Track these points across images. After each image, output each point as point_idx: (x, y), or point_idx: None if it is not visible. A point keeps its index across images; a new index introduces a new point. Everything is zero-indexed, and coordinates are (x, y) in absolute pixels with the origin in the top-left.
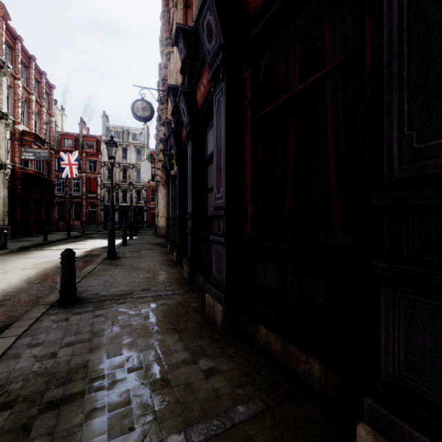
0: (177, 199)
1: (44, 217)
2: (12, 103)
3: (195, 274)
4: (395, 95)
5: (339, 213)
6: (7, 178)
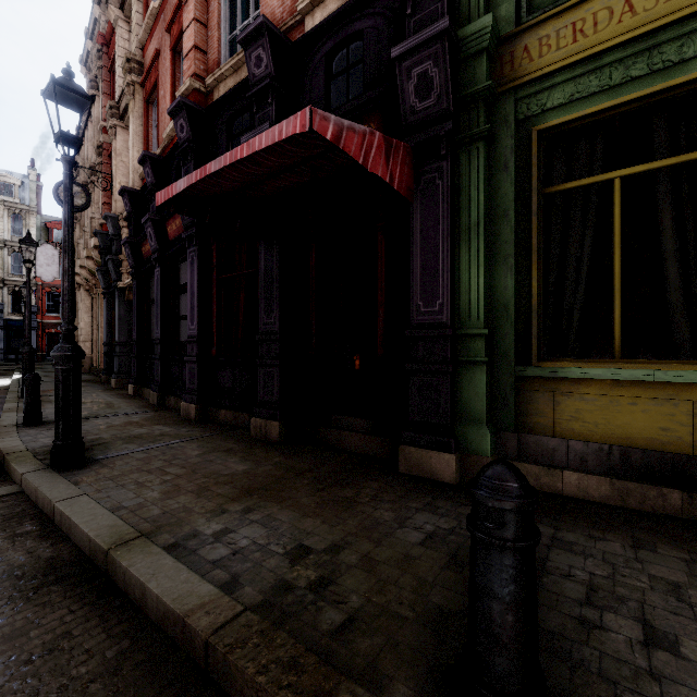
0: (135, 321)
1: None
2: None
3: (165, 398)
4: (262, 302)
5: None
6: None
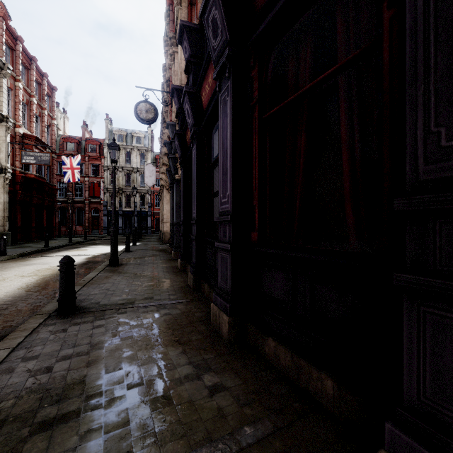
0: (182, 204)
1: (46, 222)
2: (13, 106)
3: (200, 282)
4: (420, 88)
5: (353, 219)
6: (8, 182)
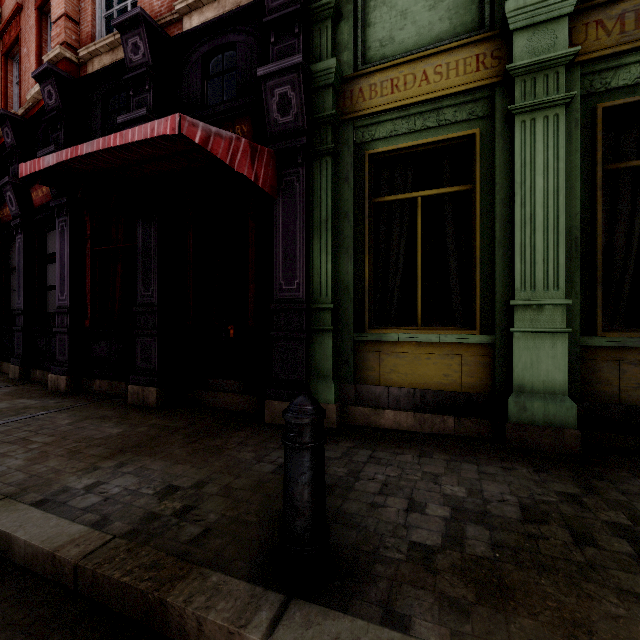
0: None
1: None
2: None
3: (29, 371)
4: (139, 276)
5: None
6: None
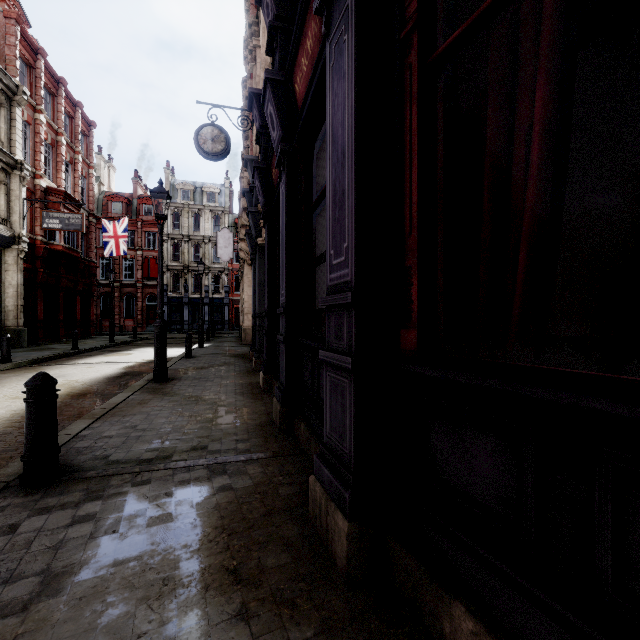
0: (266, 283)
1: (80, 314)
2: (32, 148)
3: (293, 417)
4: None
5: None
6: (24, 257)
